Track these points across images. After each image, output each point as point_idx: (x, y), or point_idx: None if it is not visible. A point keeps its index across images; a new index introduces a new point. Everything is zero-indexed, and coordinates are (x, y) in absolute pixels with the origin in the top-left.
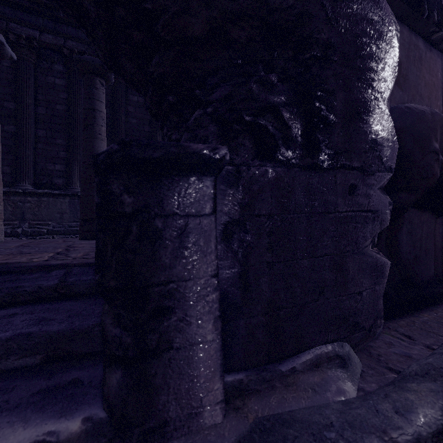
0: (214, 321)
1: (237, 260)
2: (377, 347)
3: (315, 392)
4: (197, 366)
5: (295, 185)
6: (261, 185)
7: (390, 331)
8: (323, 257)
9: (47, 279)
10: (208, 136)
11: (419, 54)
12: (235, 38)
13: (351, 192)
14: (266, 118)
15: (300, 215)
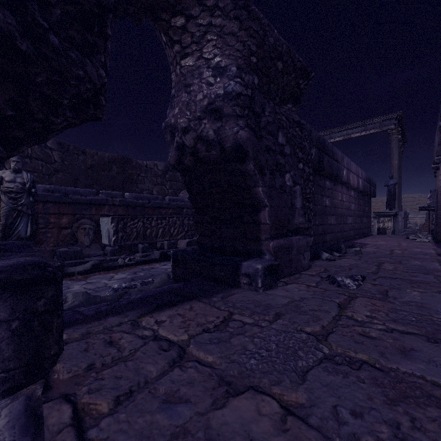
0: None
1: None
2: None
3: None
4: None
5: None
6: None
7: None
8: None
9: (88, 309)
10: None
11: None
12: None
13: None
14: None
15: None
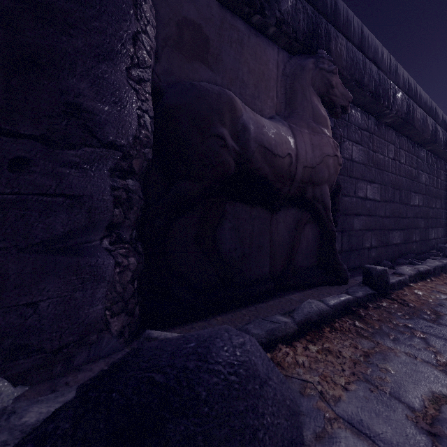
0: None
1: None
2: (86, 370)
3: None
4: None
5: None
6: None
7: None
8: None
9: None
10: None
11: (239, 36)
12: None
13: (17, 168)
14: None
15: None
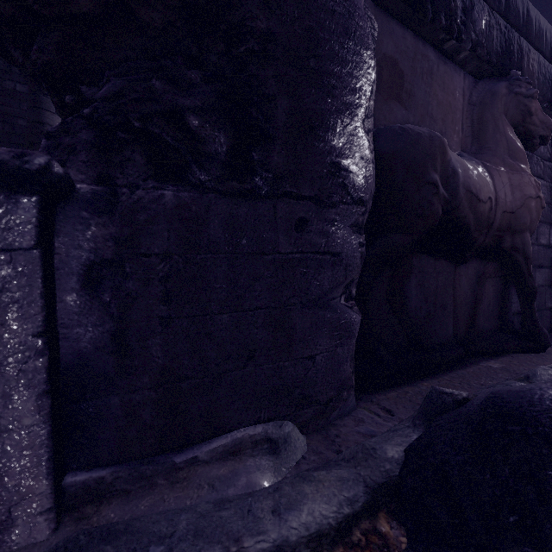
0: (38, 398)
1: (108, 315)
2: (342, 425)
3: (213, 488)
4: (3, 463)
5: (210, 216)
6: (151, 214)
7: (371, 405)
8: (254, 311)
9: None
10: (76, 146)
11: (429, 66)
12: (147, 21)
13: (300, 228)
14: (156, 124)
15: (217, 256)
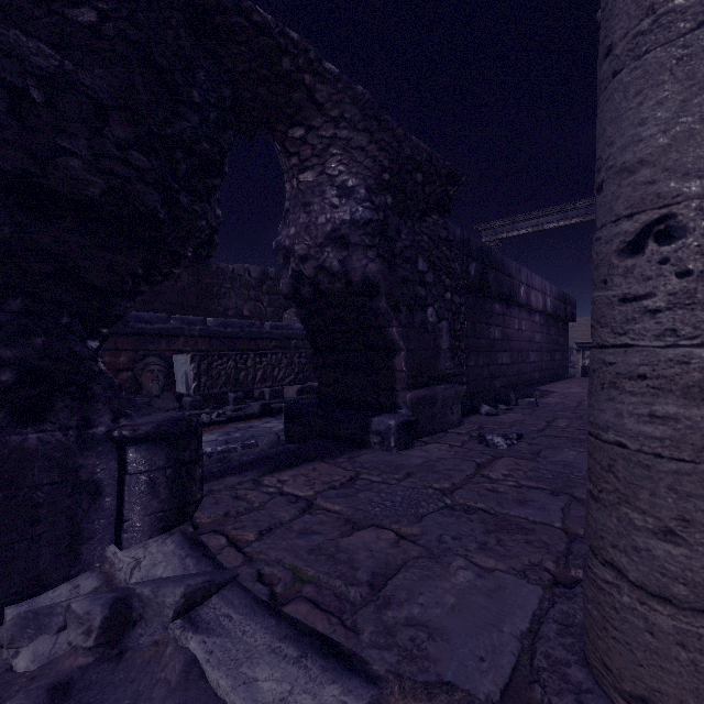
0: None
1: None
2: None
3: None
4: None
5: None
6: None
7: None
8: None
9: None
10: None
11: None
12: None
13: None
14: None
15: None
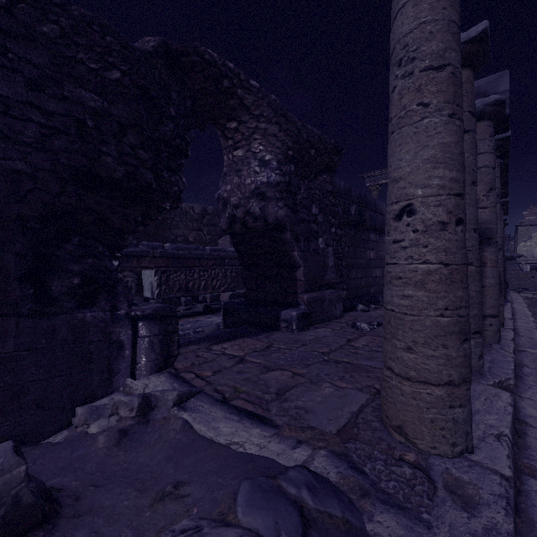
0: None
1: None
2: None
3: None
4: None
5: None
6: None
7: None
8: None
9: None
10: None
11: None
12: None
13: None
14: None
15: None
